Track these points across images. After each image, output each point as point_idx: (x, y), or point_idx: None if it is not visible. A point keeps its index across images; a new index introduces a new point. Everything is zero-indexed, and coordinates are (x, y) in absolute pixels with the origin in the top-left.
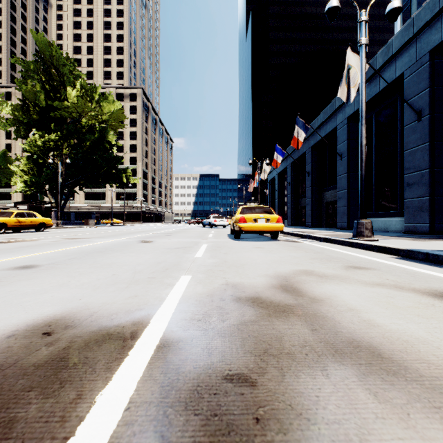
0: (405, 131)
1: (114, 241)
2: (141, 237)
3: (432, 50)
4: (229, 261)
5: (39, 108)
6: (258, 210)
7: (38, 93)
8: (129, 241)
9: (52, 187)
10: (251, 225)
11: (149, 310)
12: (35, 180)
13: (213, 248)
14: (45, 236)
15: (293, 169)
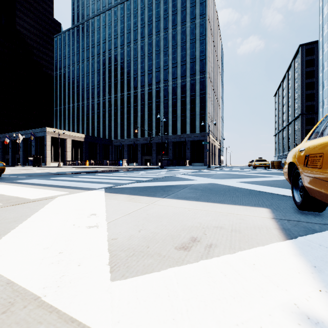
0: (32, 148)
1: None
2: None
3: (35, 137)
4: None
5: None
6: None
7: None
8: None
9: None
10: None
11: None
12: None
13: None
14: None
15: (3, 143)
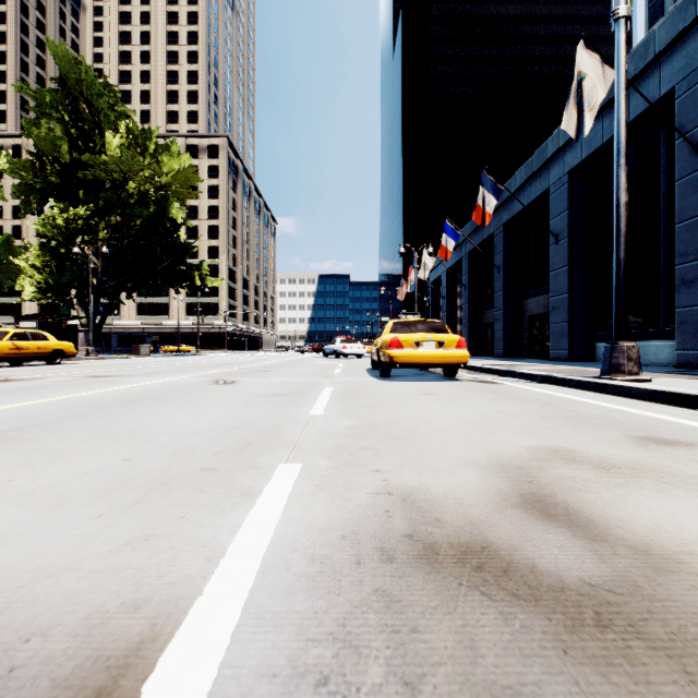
0: (678, 188)
1: (168, 381)
2: (218, 374)
3: None
4: (380, 423)
5: (60, 166)
6: (422, 327)
7: (58, 140)
8: (195, 381)
9: (81, 294)
10: (411, 352)
11: (160, 611)
12: (54, 281)
13: (345, 396)
14: (55, 372)
15: (471, 262)
